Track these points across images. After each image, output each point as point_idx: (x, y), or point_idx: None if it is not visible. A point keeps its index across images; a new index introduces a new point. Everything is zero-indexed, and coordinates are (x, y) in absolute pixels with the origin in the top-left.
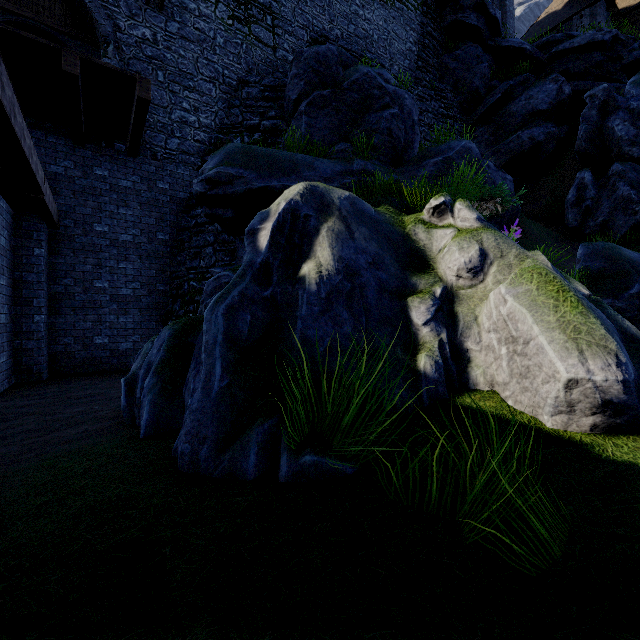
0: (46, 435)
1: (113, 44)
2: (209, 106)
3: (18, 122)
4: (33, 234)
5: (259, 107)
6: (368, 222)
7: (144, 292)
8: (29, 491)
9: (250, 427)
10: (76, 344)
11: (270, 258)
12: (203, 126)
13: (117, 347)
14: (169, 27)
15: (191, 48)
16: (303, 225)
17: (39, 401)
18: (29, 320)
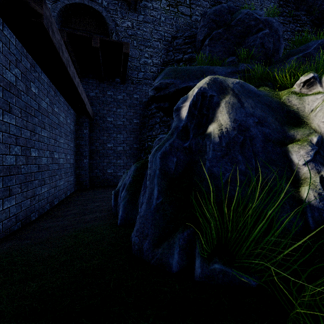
0: (80, 216)
1: (115, 33)
2: (157, 53)
3: (71, 70)
4: (83, 124)
5: (182, 48)
6: (253, 96)
7: (128, 148)
8: (61, 251)
9: (174, 233)
10: (100, 172)
11: (188, 123)
12: (154, 64)
13: (116, 174)
14: (139, 18)
15: (149, 26)
16: (209, 102)
17: (83, 198)
18: (82, 162)
